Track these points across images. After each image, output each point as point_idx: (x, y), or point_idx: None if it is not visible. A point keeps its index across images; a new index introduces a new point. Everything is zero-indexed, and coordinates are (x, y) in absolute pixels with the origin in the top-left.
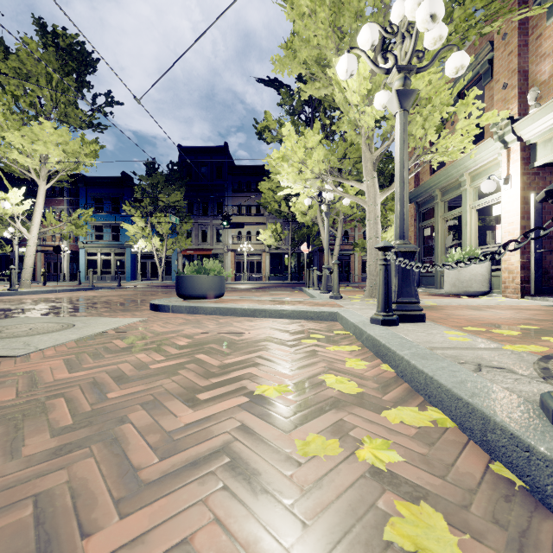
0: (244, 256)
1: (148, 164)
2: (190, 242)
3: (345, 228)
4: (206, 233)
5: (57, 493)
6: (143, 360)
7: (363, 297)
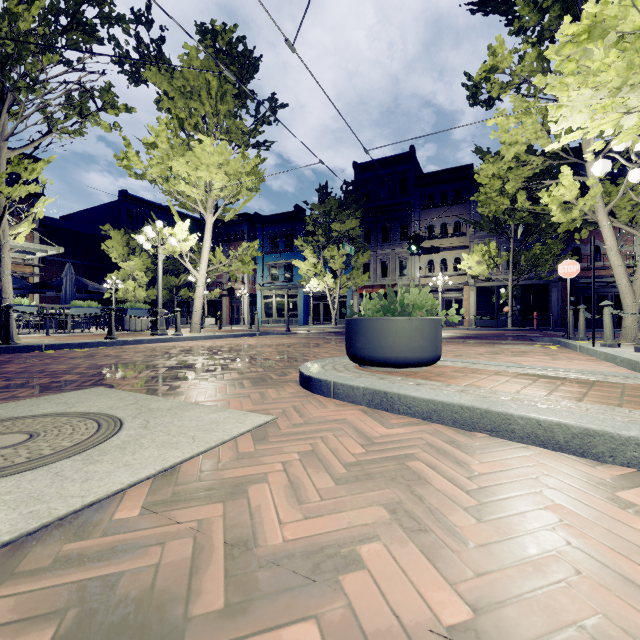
0: (436, 292)
1: (320, 190)
2: (367, 277)
3: None
4: (387, 266)
5: None
6: None
7: None
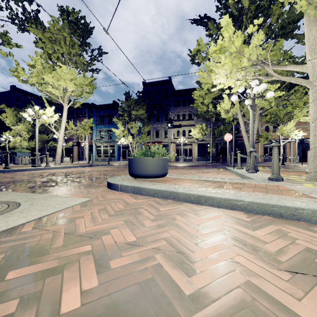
0: (181, 145)
1: (126, 94)
2: (149, 138)
3: (260, 121)
4: (158, 132)
5: None
6: None
7: (305, 179)
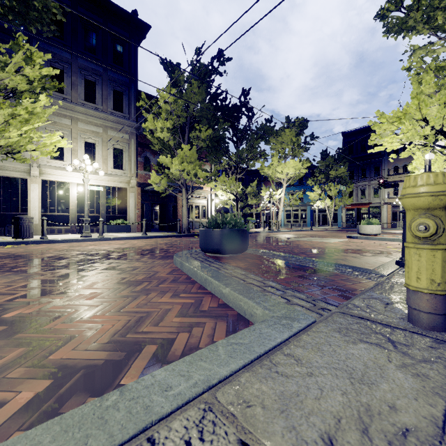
0: (399, 207)
1: (322, 153)
2: (351, 200)
3: None
4: (365, 192)
5: (361, 248)
6: (360, 244)
7: None
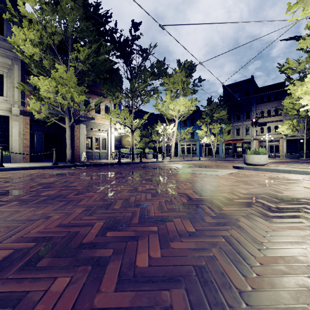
0: (265, 142)
1: (208, 100)
2: (230, 136)
3: None
4: (239, 130)
5: (270, 189)
6: (257, 179)
7: None
